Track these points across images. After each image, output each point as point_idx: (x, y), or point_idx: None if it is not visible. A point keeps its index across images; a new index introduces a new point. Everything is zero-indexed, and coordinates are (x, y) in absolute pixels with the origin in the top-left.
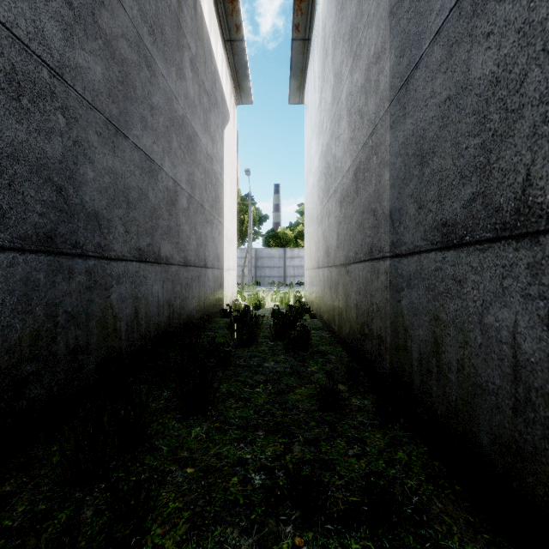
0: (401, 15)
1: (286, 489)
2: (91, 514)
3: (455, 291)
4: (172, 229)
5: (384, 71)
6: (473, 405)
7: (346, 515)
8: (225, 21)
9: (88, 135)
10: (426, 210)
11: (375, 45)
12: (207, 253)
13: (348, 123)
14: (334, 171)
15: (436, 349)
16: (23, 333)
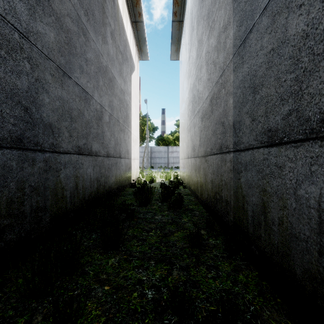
0: (241, 0)
1: (168, 302)
2: (41, 319)
3: (277, 173)
4: (99, 134)
5: (229, 36)
6: (289, 247)
7: (207, 319)
8: (132, 10)
9: (45, 76)
10: (257, 122)
11: (223, 20)
12: (121, 149)
13: (206, 70)
14: (198, 100)
15: (264, 210)
16: (1, 199)
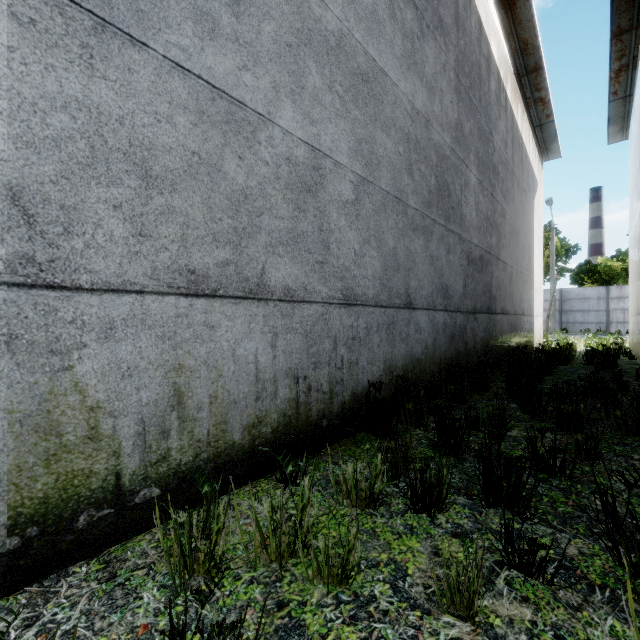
0: None
1: None
2: None
3: None
4: (510, 294)
5: None
6: None
7: None
8: (535, 117)
9: (493, 268)
10: None
11: None
12: (524, 305)
13: None
14: None
15: None
16: (486, 338)
